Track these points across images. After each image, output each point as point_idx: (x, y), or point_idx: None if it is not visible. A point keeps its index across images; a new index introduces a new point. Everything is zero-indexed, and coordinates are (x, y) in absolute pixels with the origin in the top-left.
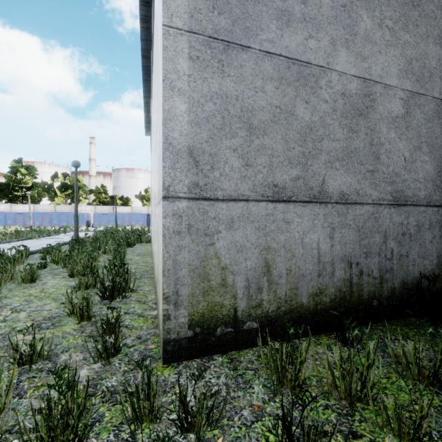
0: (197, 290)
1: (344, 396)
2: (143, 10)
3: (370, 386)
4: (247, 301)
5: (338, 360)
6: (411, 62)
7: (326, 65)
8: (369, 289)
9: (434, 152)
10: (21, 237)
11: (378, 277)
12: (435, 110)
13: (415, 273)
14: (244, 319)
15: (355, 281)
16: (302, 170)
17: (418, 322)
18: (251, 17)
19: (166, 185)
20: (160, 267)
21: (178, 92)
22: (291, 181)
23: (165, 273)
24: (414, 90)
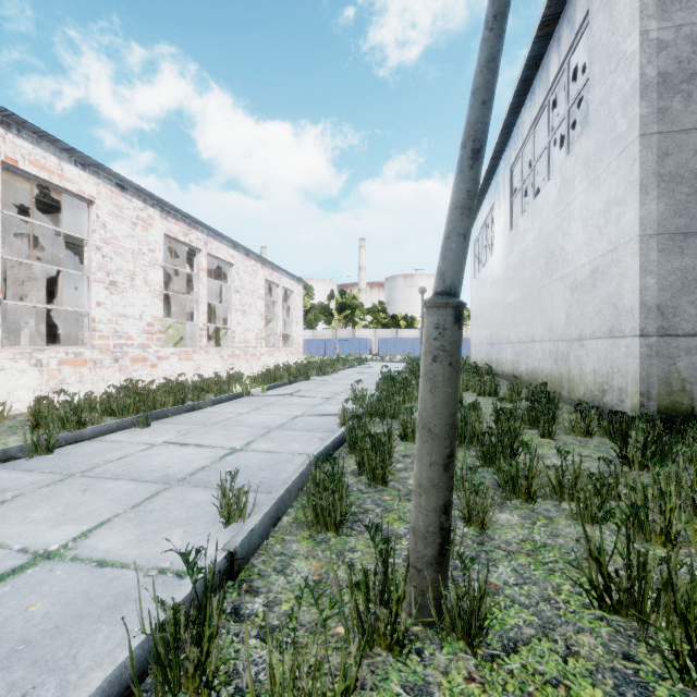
0: (662, 392)
1: None
2: (509, 119)
3: None
4: None
5: None
6: None
7: None
8: None
9: None
10: (346, 365)
11: None
12: None
13: None
14: None
15: None
16: None
17: None
18: None
19: (641, 328)
20: (628, 378)
21: (649, 273)
22: None
23: (640, 380)
24: None
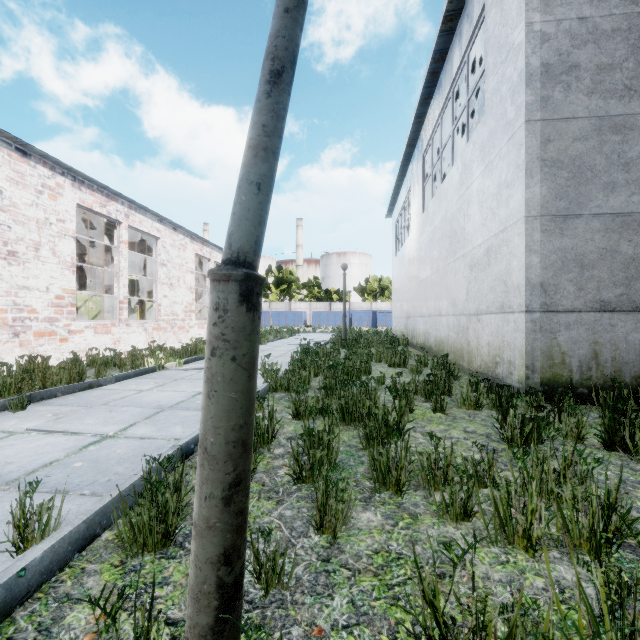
0: (545, 364)
1: None
2: (421, 109)
3: None
4: (580, 375)
5: None
6: None
7: None
8: None
9: None
10: (276, 336)
11: None
12: None
13: None
14: (578, 386)
15: None
16: (625, 289)
17: None
18: (582, 195)
19: (526, 305)
20: (516, 351)
21: (534, 252)
22: (615, 297)
23: (526, 353)
24: None
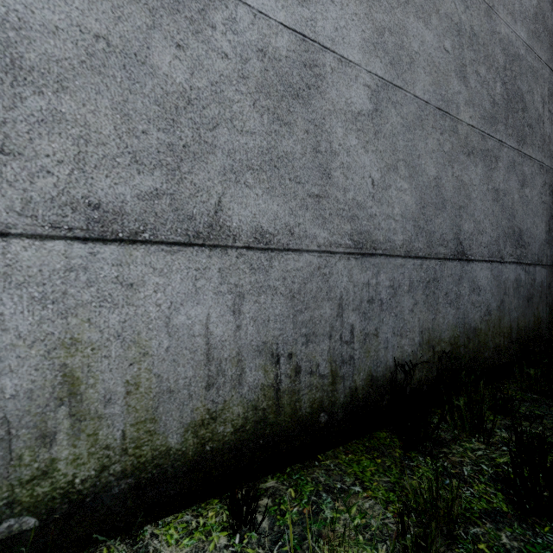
0: None
1: None
2: None
3: None
4: (4, 472)
5: None
6: (383, 33)
7: None
8: (312, 396)
9: (415, 177)
10: None
11: (329, 375)
12: (417, 116)
13: (388, 360)
14: None
15: (286, 386)
16: (167, 180)
17: (389, 439)
18: None
19: None
20: None
21: None
22: (140, 199)
23: None
24: (387, 77)
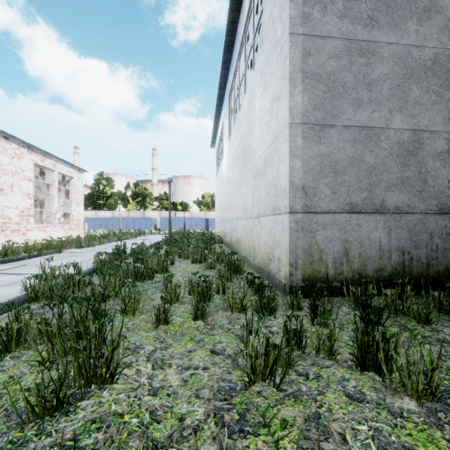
0: (306, 262)
1: (393, 312)
2: (226, 56)
3: (407, 307)
4: (334, 270)
5: (389, 295)
6: None
7: (385, 126)
8: (418, 270)
9: None
10: (120, 237)
11: (425, 263)
12: None
13: None
14: (332, 280)
15: (407, 264)
16: (368, 194)
17: None
18: (336, 108)
19: (290, 206)
20: (283, 250)
21: (297, 157)
22: (361, 200)
23: (290, 252)
24: None
